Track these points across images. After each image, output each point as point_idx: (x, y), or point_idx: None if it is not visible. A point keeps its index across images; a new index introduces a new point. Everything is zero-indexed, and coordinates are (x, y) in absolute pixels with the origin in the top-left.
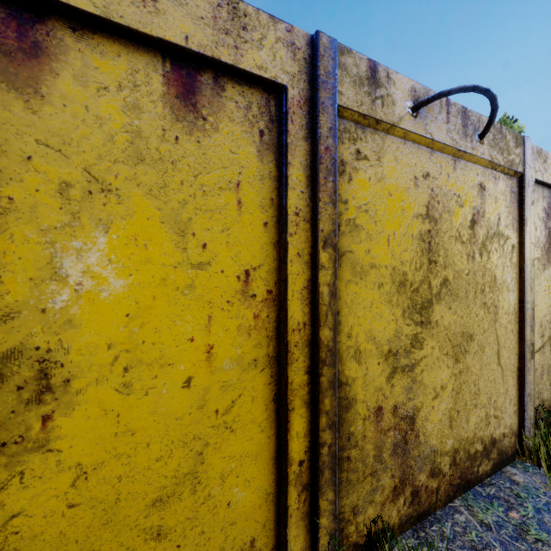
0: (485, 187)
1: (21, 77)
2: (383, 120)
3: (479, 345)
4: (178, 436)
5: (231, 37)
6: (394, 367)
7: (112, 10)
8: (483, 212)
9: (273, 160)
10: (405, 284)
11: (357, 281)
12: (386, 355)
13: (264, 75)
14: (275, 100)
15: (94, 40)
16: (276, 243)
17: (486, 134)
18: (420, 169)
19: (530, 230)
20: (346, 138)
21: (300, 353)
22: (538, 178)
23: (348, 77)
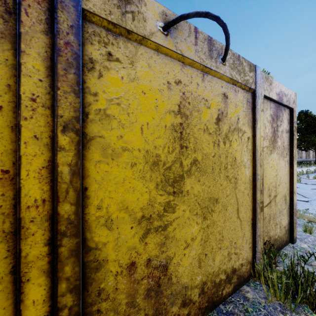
0: (227, 96)
1: None
2: (134, 32)
3: (223, 206)
4: None
5: None
6: (148, 228)
7: None
8: (226, 113)
9: (10, 49)
10: (158, 163)
11: (108, 162)
12: (140, 220)
13: None
14: None
15: None
16: (15, 126)
17: (228, 59)
18: (173, 76)
19: (260, 127)
20: (96, 40)
21: (38, 227)
22: (266, 94)
23: None
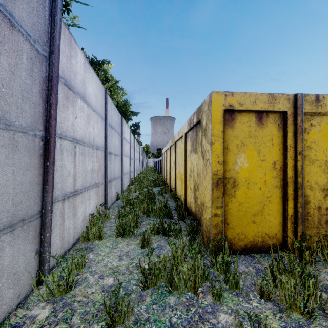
0: None
1: (231, 125)
2: (321, 112)
3: None
4: (258, 201)
5: (271, 103)
6: (326, 194)
7: (247, 107)
8: None
9: (282, 131)
10: None
11: (311, 165)
12: (323, 190)
13: (280, 110)
14: (282, 114)
15: (242, 114)
16: (283, 154)
17: None
18: None
19: None
20: (306, 121)
21: (291, 185)
22: None
23: (307, 103)
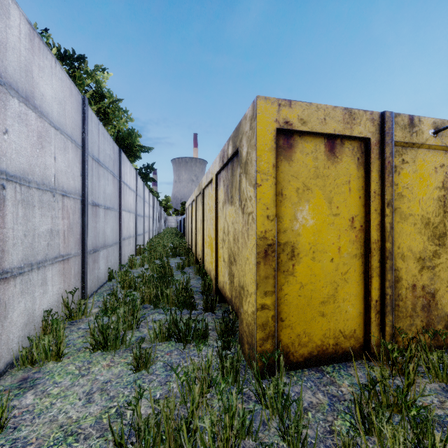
0: None
1: (287, 156)
2: (416, 143)
3: None
4: (329, 280)
5: (349, 124)
6: (422, 266)
7: (313, 128)
8: None
9: (362, 169)
10: (429, 224)
11: (402, 222)
12: (418, 259)
13: (361, 136)
14: (364, 143)
15: (305, 138)
16: (364, 205)
17: None
18: (438, 163)
19: None
20: (397, 154)
21: (376, 253)
22: None
23: (398, 127)
